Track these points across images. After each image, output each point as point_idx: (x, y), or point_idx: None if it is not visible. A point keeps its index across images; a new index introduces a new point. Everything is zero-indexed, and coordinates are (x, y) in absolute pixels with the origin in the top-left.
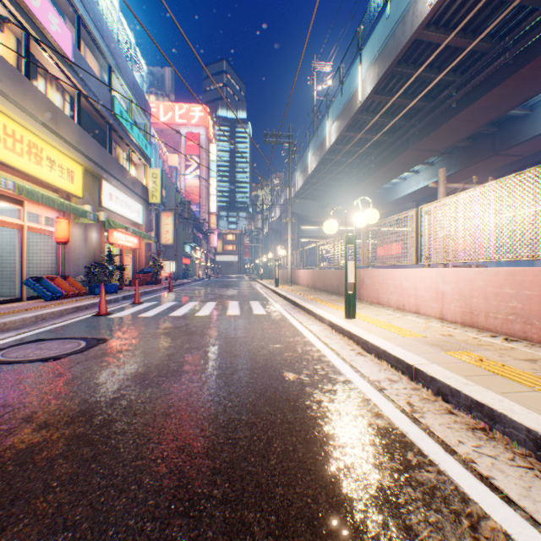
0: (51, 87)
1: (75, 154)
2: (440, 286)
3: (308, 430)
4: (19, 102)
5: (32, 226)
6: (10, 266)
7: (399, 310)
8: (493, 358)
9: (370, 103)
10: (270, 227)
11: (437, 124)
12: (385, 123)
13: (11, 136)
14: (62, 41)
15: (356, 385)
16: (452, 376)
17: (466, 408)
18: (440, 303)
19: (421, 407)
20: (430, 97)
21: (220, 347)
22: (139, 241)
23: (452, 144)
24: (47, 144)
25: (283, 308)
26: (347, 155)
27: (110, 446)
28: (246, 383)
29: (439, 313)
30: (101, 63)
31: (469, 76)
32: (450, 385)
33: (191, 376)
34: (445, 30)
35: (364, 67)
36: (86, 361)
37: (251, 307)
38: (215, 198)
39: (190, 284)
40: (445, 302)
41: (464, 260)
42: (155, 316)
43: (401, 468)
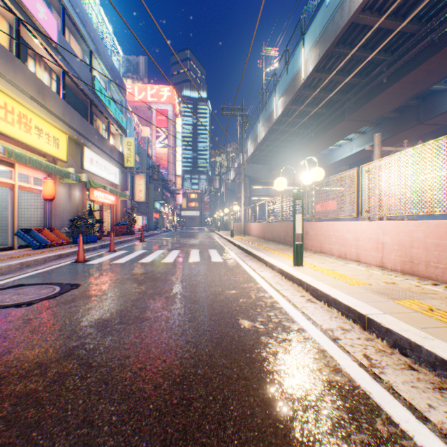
0: (40, 67)
1: (60, 124)
2: (381, 237)
3: (265, 389)
4: (10, 78)
5: (22, 185)
6: (5, 220)
7: (341, 258)
8: (442, 308)
9: (312, 80)
10: (226, 187)
11: (370, 97)
12: (324, 98)
13: (3, 107)
14: (49, 28)
15: (310, 334)
16: (408, 328)
17: (428, 365)
18: (381, 253)
19: (379, 361)
20: (364, 74)
21: (180, 292)
22: (116, 198)
23: (382, 115)
24: (36, 115)
25: (237, 256)
26: (291, 126)
27: (57, 408)
28: (203, 331)
29: (380, 261)
30: (84, 48)
31: (399, 55)
32: (409, 339)
33: (151, 323)
34: (379, 13)
35: (307, 49)
36: (56, 306)
37: (210, 255)
38: (181, 163)
39: (159, 235)
40: (385, 251)
41: (404, 214)
42: (126, 263)
43: (373, 443)
